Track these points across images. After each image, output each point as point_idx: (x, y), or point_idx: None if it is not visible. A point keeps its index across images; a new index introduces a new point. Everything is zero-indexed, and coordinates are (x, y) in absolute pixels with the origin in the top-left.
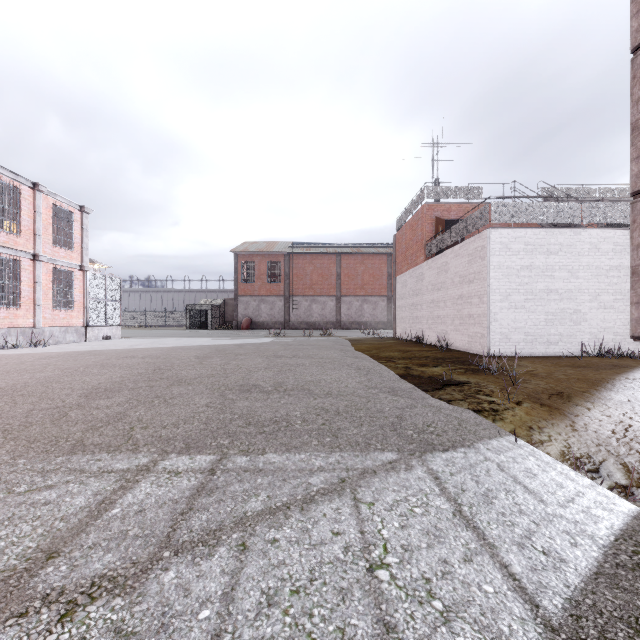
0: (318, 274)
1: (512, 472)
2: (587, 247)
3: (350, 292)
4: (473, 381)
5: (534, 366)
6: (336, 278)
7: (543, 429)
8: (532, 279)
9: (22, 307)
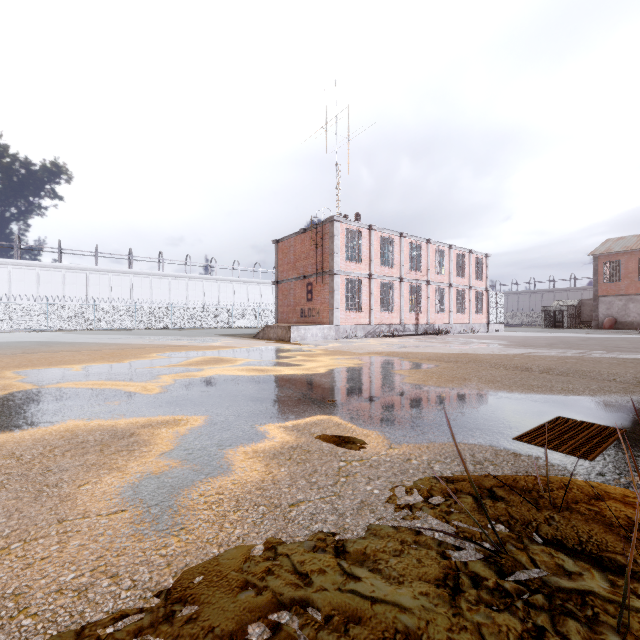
0: None
1: None
2: None
3: None
4: None
5: None
6: None
7: None
8: None
9: (465, 313)
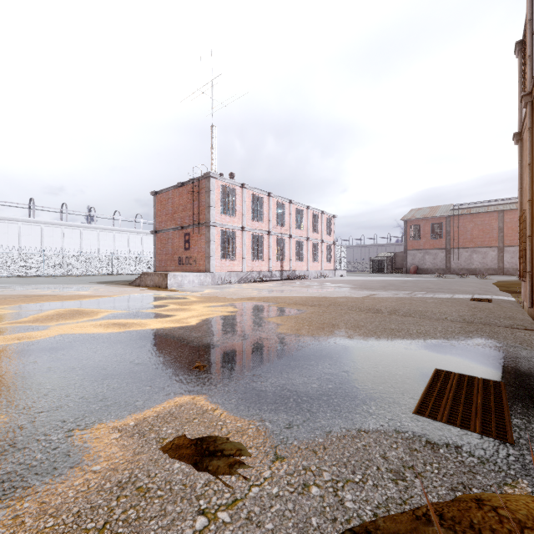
0: (478, 230)
1: (493, 296)
2: None
3: (514, 243)
4: None
5: None
6: (498, 232)
7: None
8: None
9: (319, 262)
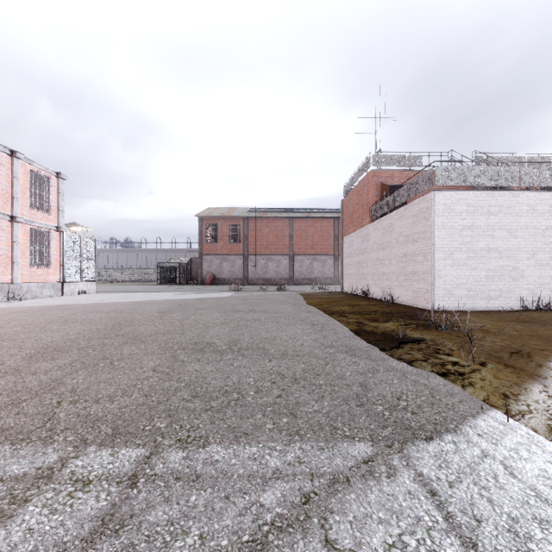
0: (273, 236)
1: (527, 479)
2: (525, 208)
3: (301, 251)
4: (428, 338)
5: (481, 321)
6: (289, 239)
7: (518, 396)
8: (474, 238)
9: (0, 264)
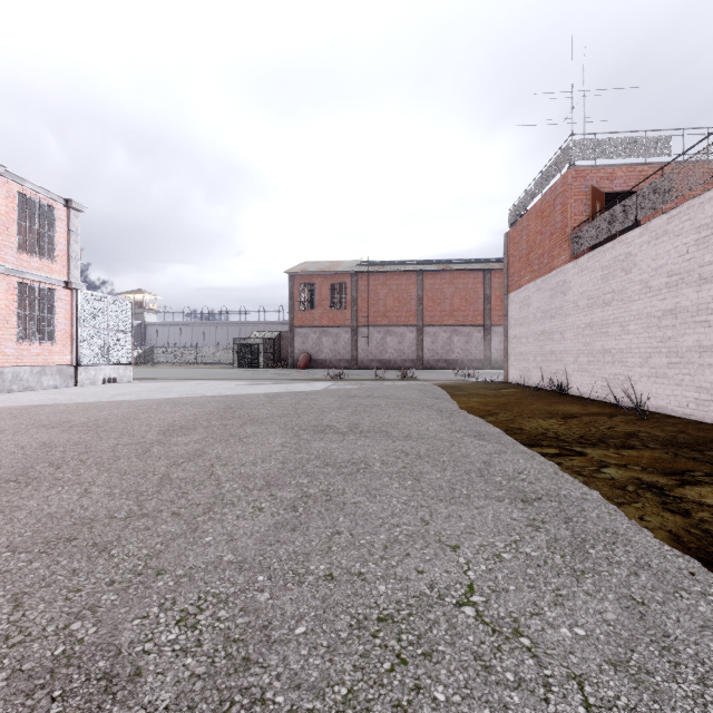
0: (394, 298)
1: None
2: None
3: (435, 321)
4: None
5: None
6: (417, 303)
7: None
8: None
9: None
